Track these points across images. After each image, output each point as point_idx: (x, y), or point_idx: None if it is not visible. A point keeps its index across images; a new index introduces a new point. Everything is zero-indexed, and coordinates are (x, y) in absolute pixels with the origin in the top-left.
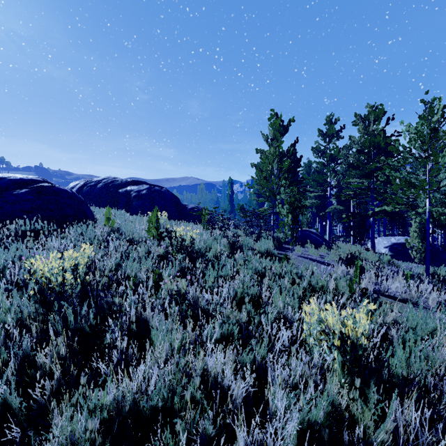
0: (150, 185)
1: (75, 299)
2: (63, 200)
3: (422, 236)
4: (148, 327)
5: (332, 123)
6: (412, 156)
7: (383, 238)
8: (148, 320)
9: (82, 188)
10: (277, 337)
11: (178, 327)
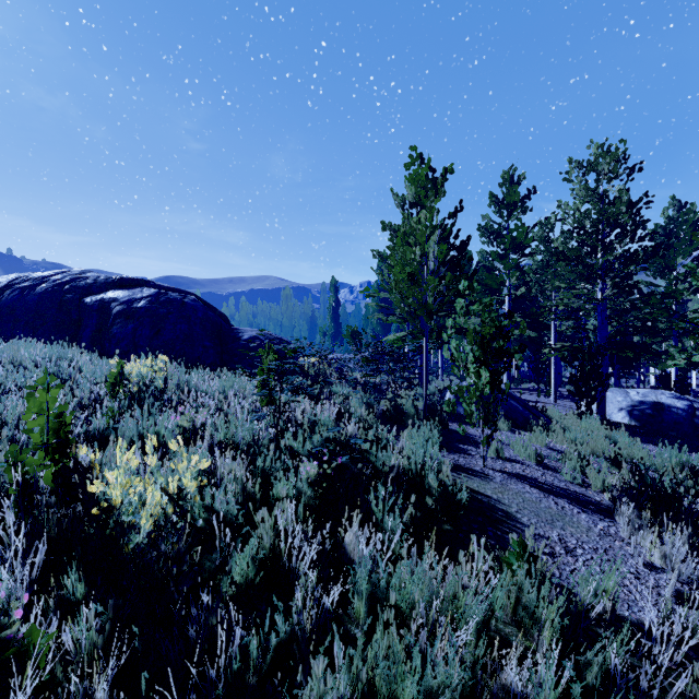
0: (162, 288)
1: None
2: None
3: None
4: None
5: (513, 183)
6: None
7: (615, 392)
8: None
9: (0, 293)
10: None
11: None
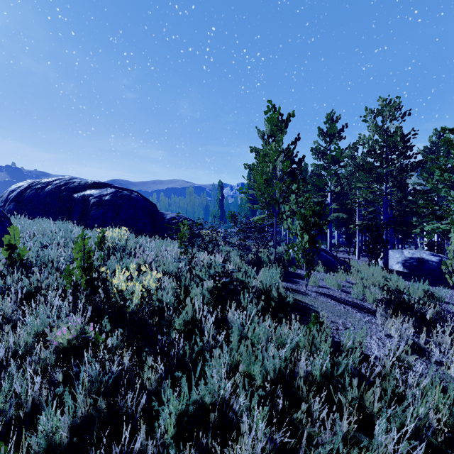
0: (118, 188)
1: None
2: None
3: None
4: None
5: (333, 121)
6: None
7: (395, 252)
8: None
9: (24, 192)
10: None
11: None
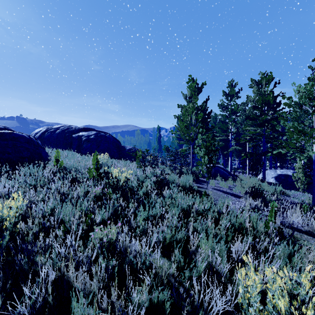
0: (98, 131)
1: (4, 249)
2: (21, 144)
3: (305, 172)
4: (72, 289)
5: (232, 86)
6: (302, 110)
7: (271, 171)
8: (72, 281)
9: (44, 133)
10: (211, 304)
11: (96, 312)
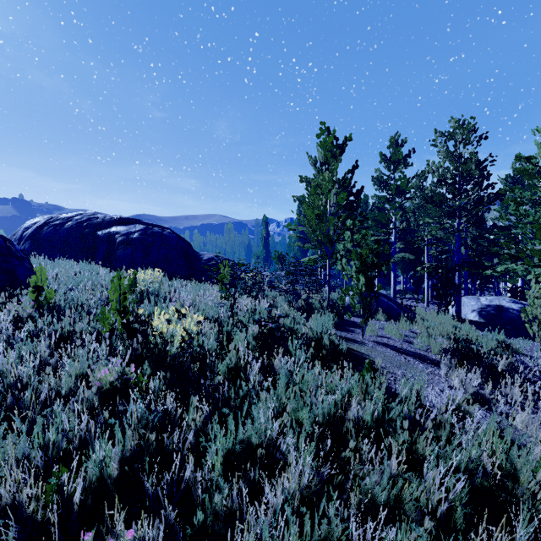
0: (148, 224)
1: None
2: None
3: None
4: None
5: (397, 146)
6: None
7: (470, 299)
8: None
9: (41, 229)
10: None
11: None
